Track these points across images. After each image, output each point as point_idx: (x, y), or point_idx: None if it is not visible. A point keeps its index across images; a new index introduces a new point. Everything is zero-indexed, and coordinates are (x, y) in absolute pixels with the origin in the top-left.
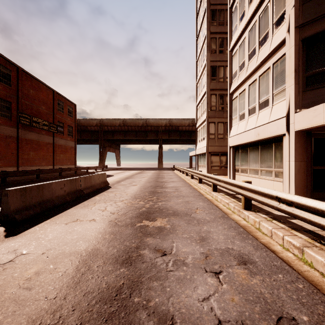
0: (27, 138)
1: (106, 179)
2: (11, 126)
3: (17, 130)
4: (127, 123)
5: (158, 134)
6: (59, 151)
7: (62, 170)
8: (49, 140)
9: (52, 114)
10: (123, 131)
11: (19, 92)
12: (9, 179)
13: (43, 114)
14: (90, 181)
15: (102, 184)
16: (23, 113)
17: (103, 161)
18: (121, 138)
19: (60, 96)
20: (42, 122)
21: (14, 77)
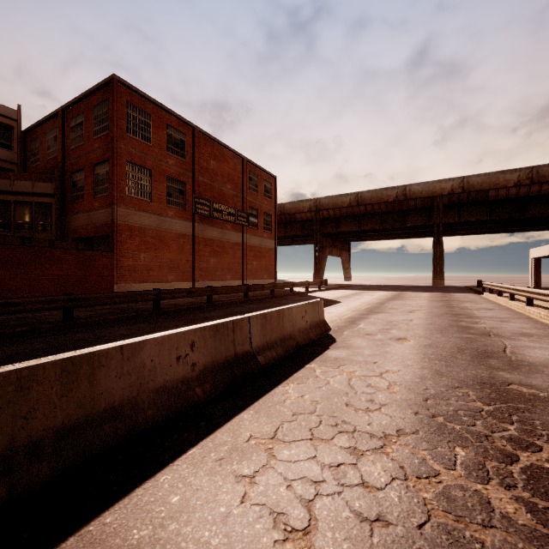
0: (206, 237)
1: (325, 310)
2: (185, 219)
3: (192, 224)
4: (364, 199)
5: (432, 214)
6: (250, 255)
7: (249, 289)
8: (236, 238)
9: (240, 196)
10: (355, 215)
11: (195, 165)
12: (173, 302)
13: (228, 197)
14: (280, 325)
15: (313, 329)
16: (200, 198)
17: (320, 273)
18: (352, 230)
19: (253, 166)
20: (227, 210)
21: (189, 144)
